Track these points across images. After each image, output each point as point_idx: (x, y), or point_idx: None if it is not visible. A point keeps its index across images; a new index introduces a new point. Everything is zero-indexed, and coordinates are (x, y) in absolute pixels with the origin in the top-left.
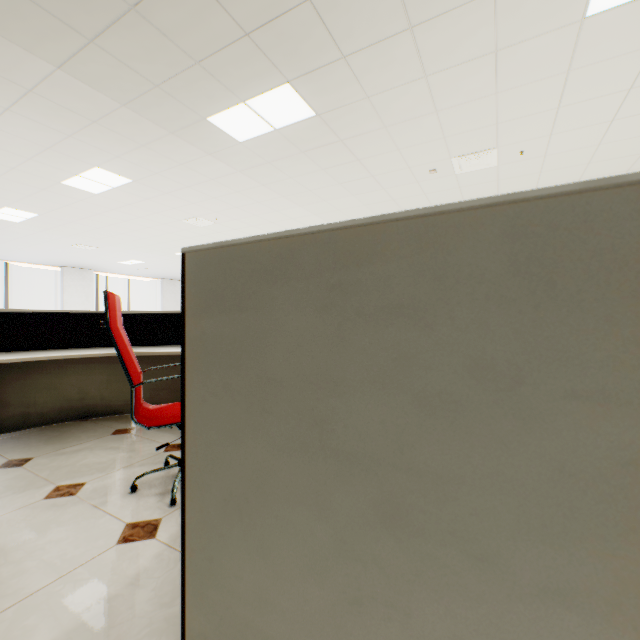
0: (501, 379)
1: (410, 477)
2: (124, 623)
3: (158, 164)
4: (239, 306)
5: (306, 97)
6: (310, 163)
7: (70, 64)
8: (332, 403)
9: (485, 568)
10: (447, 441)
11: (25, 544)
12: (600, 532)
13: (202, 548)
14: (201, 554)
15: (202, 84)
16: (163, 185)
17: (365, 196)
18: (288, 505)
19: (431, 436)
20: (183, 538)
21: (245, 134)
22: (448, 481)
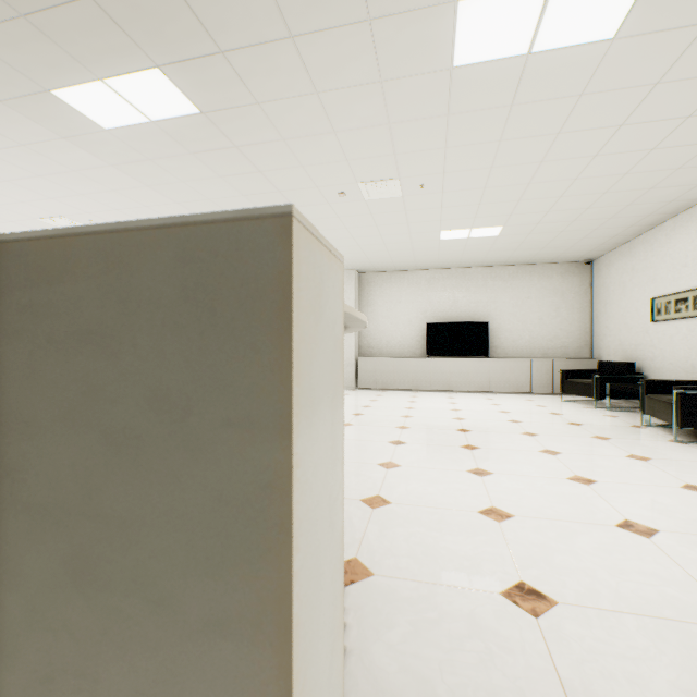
0: (175, 410)
1: (99, 525)
2: None
3: None
4: None
5: (184, 89)
6: (204, 167)
7: None
8: (24, 447)
9: (163, 612)
10: (131, 480)
11: None
12: (248, 556)
13: None
14: None
15: (35, 45)
16: None
17: None
18: None
19: (117, 476)
20: None
21: (111, 120)
22: (132, 524)
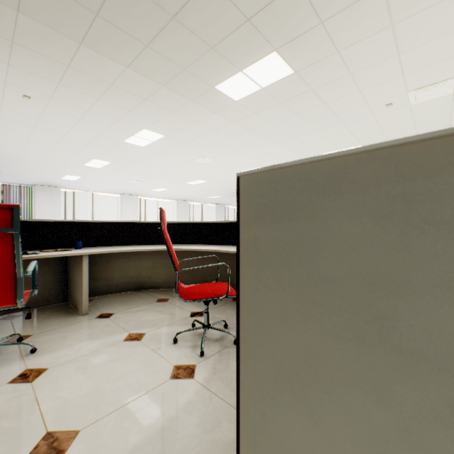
0: None
1: None
2: (183, 439)
3: (181, 123)
4: (289, 216)
5: (287, 60)
6: (285, 110)
7: (134, 64)
8: (393, 303)
9: None
10: None
11: (116, 370)
12: None
13: (254, 404)
14: (253, 408)
15: (214, 63)
16: (183, 137)
17: (327, 131)
18: (341, 386)
19: None
20: (237, 392)
21: (240, 94)
22: None
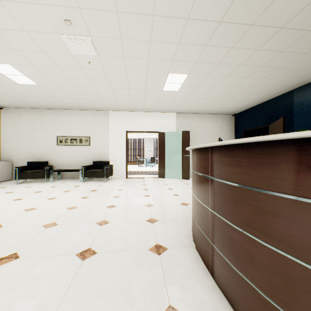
0: None
1: None
2: None
3: None
4: None
5: None
6: None
7: None
8: None
9: None
10: None
11: None
12: None
13: None
14: None
15: None
16: None
17: None
18: None
19: None
20: None
21: None
22: None
